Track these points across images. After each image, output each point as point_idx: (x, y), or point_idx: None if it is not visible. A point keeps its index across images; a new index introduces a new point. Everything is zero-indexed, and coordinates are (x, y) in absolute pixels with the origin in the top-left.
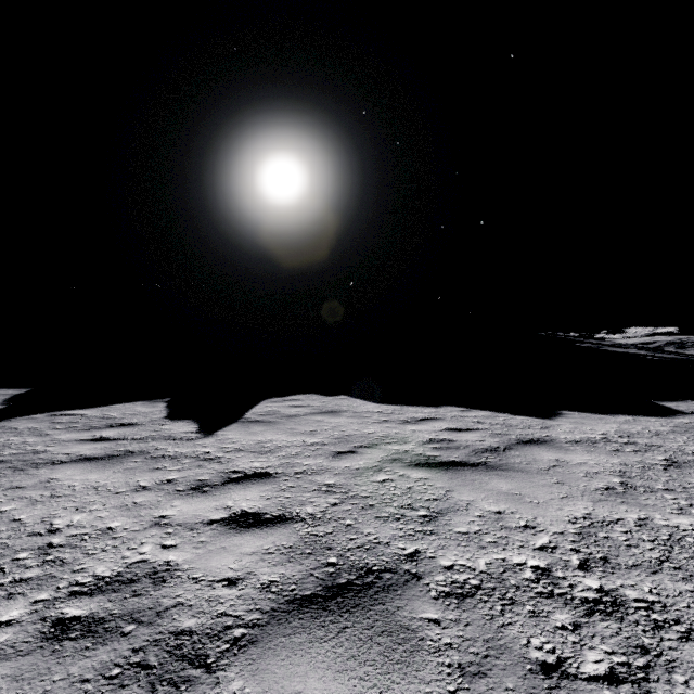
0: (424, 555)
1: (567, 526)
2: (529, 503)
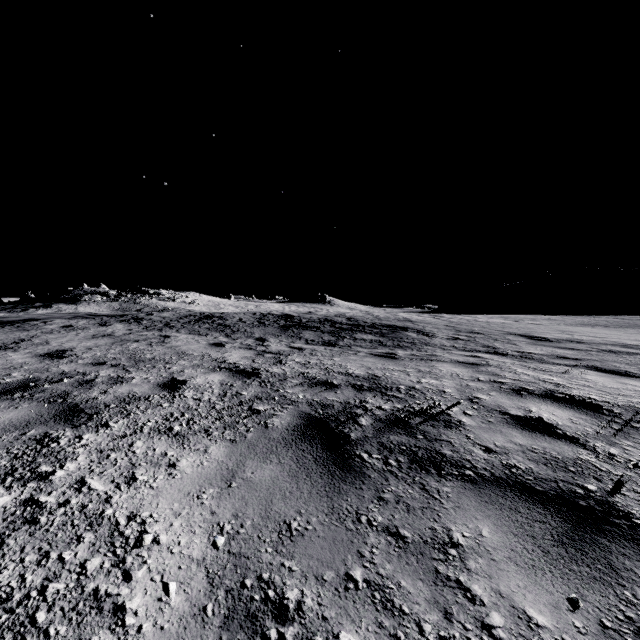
0: None
1: None
2: None
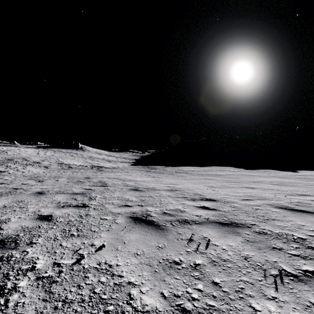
0: None
1: None
2: None
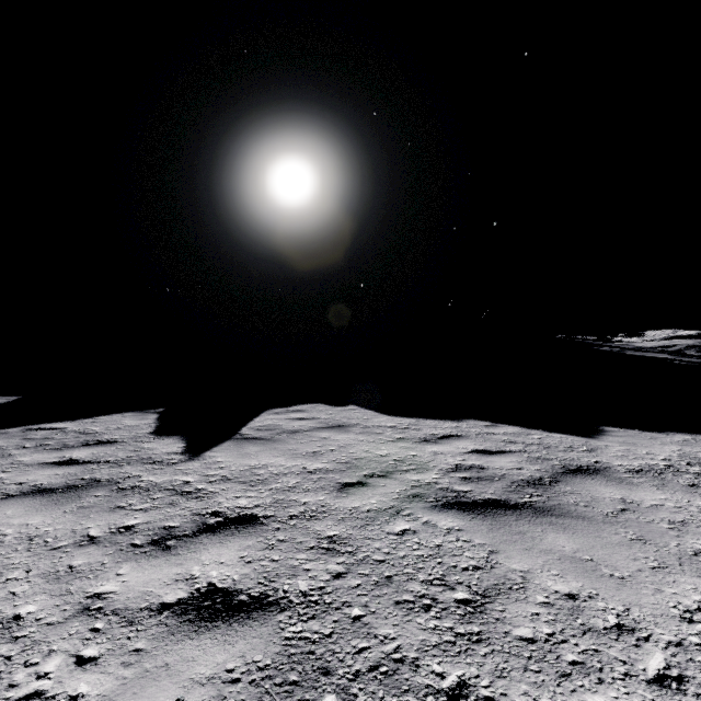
0: (475, 693)
1: (682, 628)
2: (610, 578)
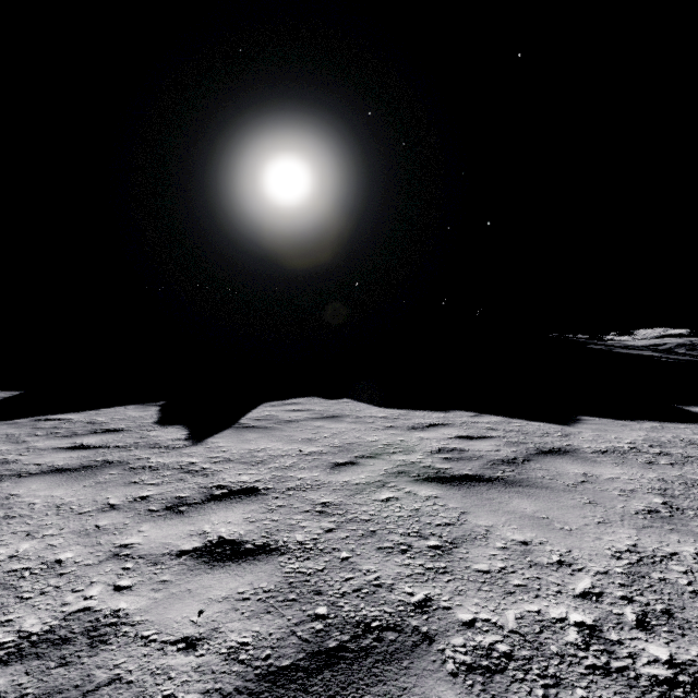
0: (437, 605)
1: (611, 563)
2: (560, 530)
